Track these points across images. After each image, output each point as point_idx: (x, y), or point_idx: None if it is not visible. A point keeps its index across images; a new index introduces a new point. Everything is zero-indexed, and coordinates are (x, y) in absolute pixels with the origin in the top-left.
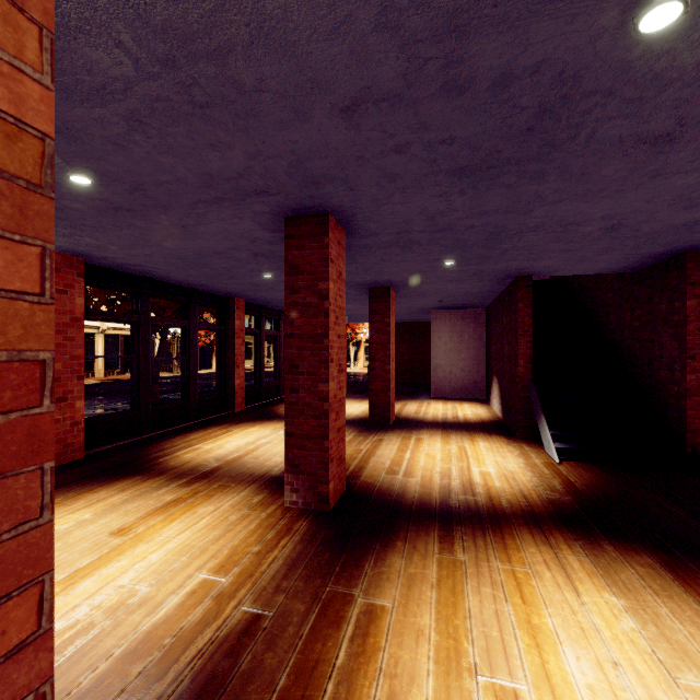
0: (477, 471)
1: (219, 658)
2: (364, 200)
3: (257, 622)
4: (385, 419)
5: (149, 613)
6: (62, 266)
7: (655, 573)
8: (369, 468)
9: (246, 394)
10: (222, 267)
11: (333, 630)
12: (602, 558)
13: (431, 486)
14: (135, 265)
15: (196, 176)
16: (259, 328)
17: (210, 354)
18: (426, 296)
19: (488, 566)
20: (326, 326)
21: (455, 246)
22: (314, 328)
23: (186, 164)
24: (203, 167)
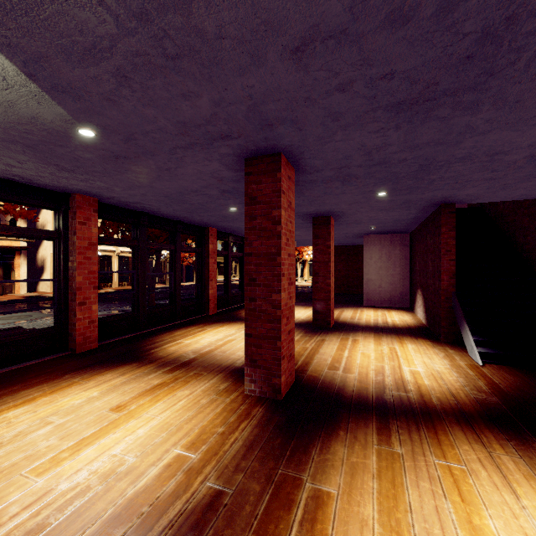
0: (407, 370)
1: (186, 531)
2: (311, 139)
3: (219, 498)
4: (326, 323)
5: (133, 481)
6: (83, 204)
7: None
8: (313, 364)
9: (218, 301)
10: (198, 202)
11: (284, 512)
12: None
13: (367, 381)
14: (134, 202)
15: (173, 125)
16: (227, 251)
17: (193, 271)
18: (359, 224)
19: (424, 460)
20: (278, 246)
21: (388, 178)
22: (268, 248)
23: (164, 114)
24: (178, 116)
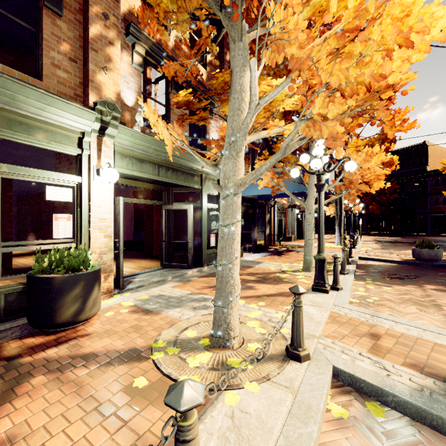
0: None
1: None
2: None
3: None
4: None
5: None
6: None
7: None
8: None
9: None
10: None
11: None
12: None
13: None
14: None
15: None
16: None
17: None
18: None
19: None
20: (11, 208)
21: None
22: (5, 208)
23: None
24: None
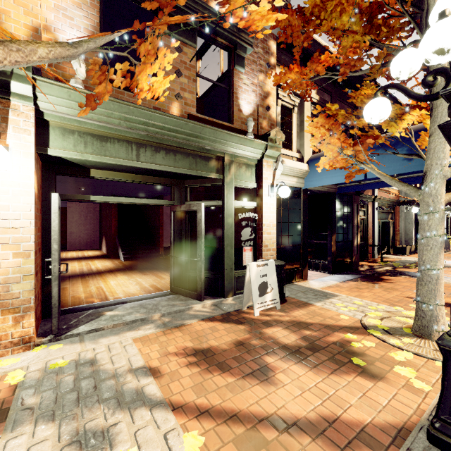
0: (94, 267)
1: None
2: None
3: None
4: None
5: None
6: None
7: (136, 272)
8: None
9: None
10: None
11: None
12: (126, 273)
13: (76, 271)
14: None
15: None
16: None
17: None
18: None
19: (96, 278)
20: None
21: (85, 185)
22: None
23: None
24: None
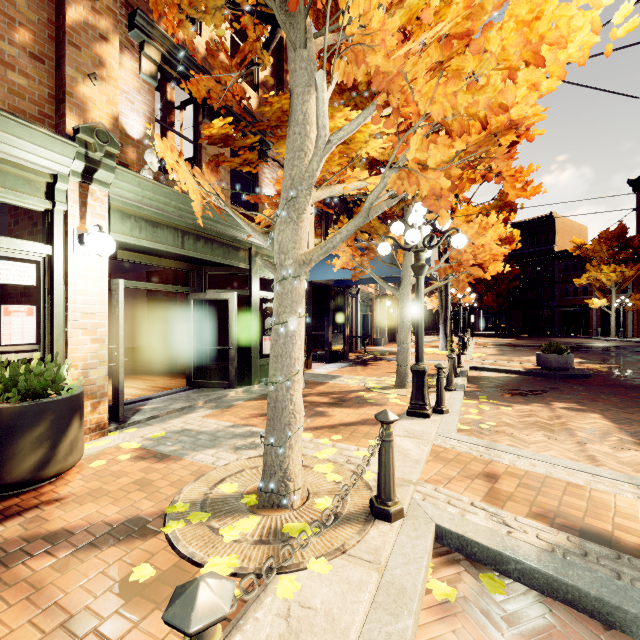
0: None
1: None
2: None
3: None
4: None
5: None
6: None
7: None
8: None
9: None
10: None
11: None
12: None
13: None
14: None
15: None
16: None
17: None
18: None
19: None
20: None
21: None
22: None
23: None
24: None
